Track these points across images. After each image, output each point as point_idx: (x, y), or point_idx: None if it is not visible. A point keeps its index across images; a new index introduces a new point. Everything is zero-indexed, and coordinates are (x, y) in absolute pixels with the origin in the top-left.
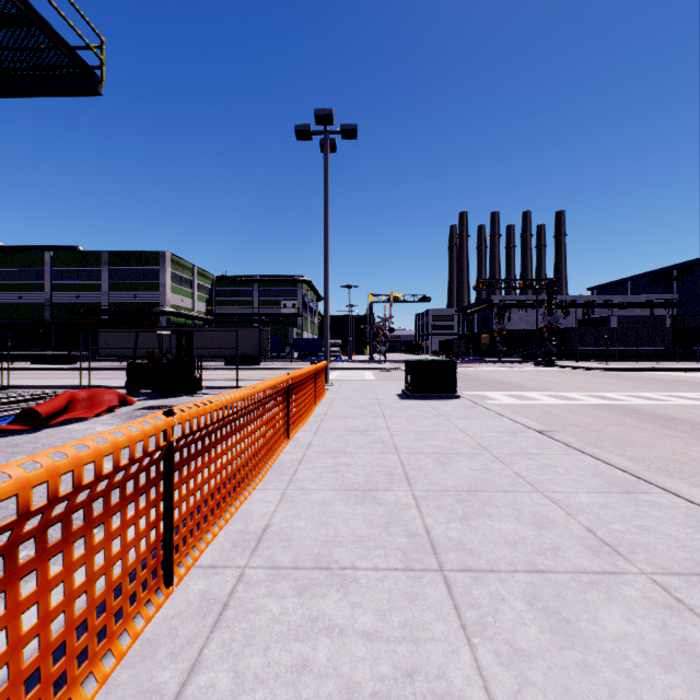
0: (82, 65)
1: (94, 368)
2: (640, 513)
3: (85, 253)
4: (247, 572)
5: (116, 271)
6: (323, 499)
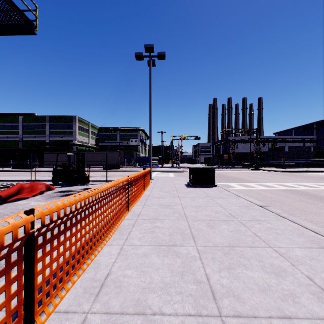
0: (26, 18)
1: (41, 170)
2: None
3: (38, 116)
4: (88, 317)
5: (52, 125)
6: (144, 252)
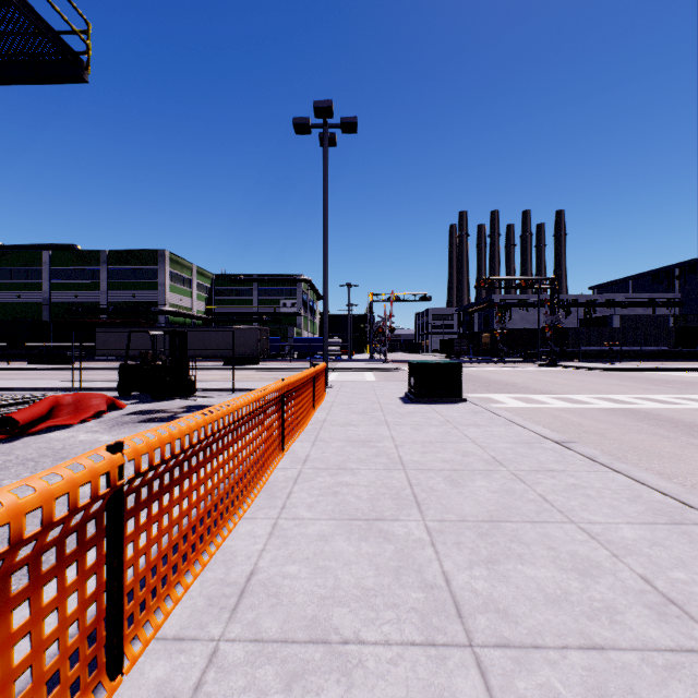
0: (66, 49)
1: (91, 368)
2: None
3: (84, 252)
4: (222, 648)
5: (115, 270)
6: (320, 532)
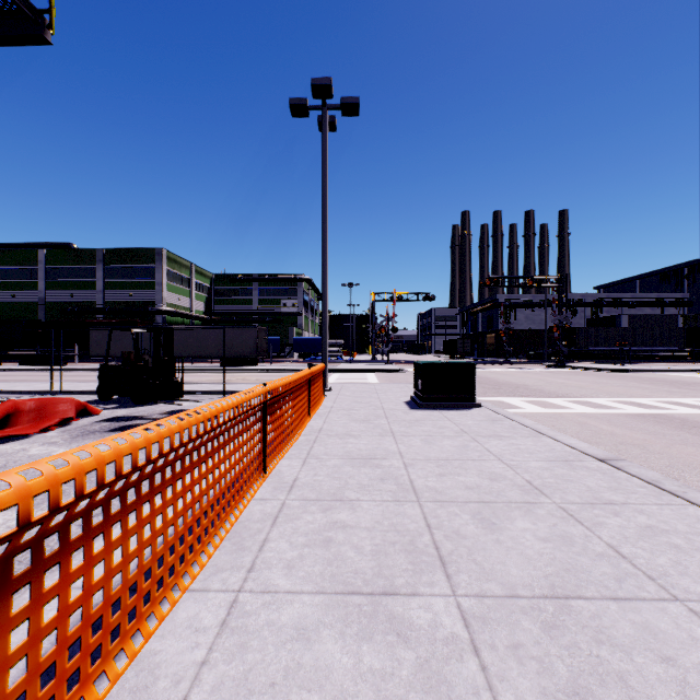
0: (23, 2)
1: (83, 369)
2: None
3: (80, 250)
4: None
5: (111, 269)
6: (299, 621)
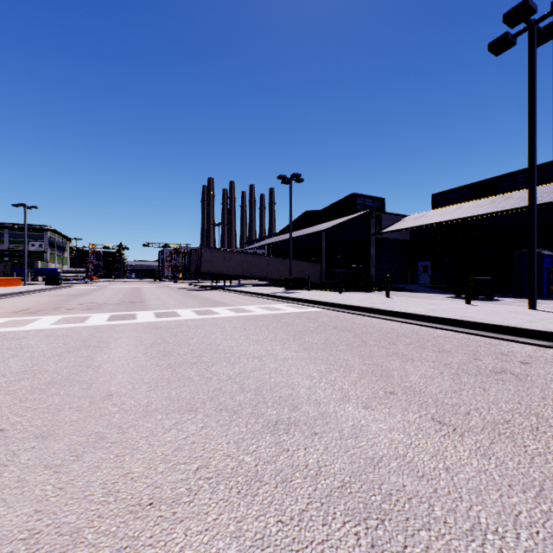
0: None
1: None
2: (35, 288)
3: None
4: None
5: None
6: None
